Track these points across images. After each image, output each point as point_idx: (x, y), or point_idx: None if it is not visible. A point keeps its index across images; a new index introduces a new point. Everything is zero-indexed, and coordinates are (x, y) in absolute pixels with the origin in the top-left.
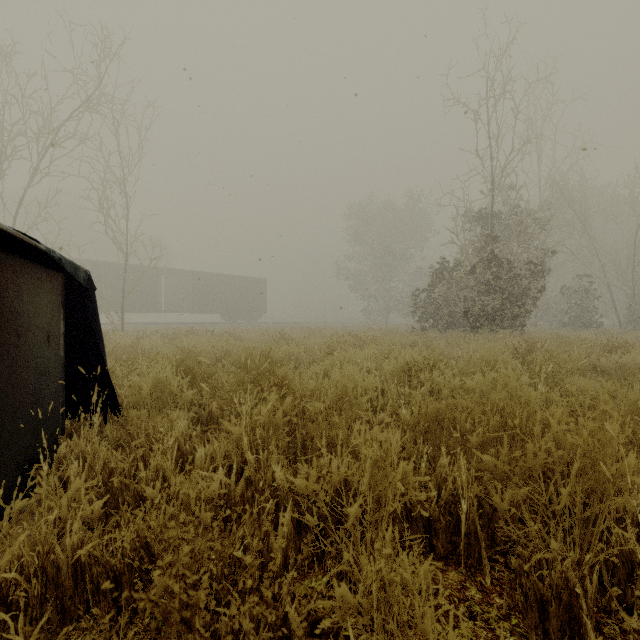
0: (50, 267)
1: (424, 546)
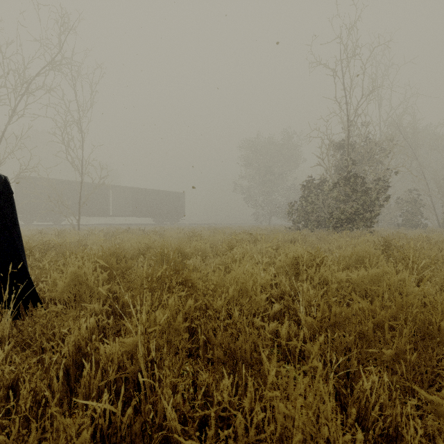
0: None
1: None
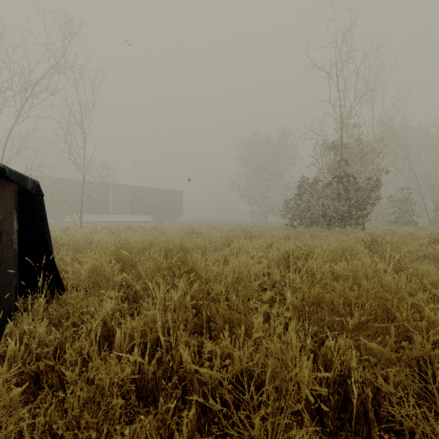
0: (1, 177)
1: (315, 422)
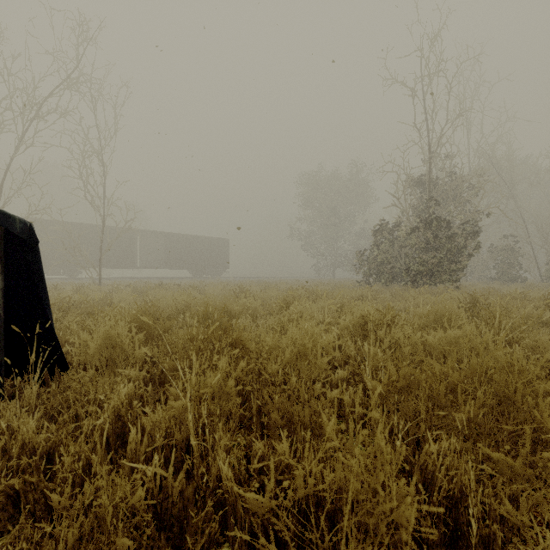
0: None
1: None
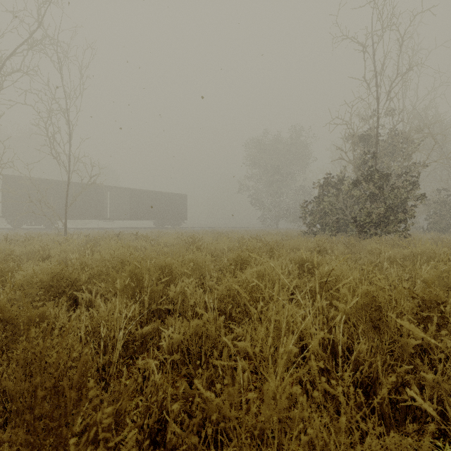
0: None
1: None
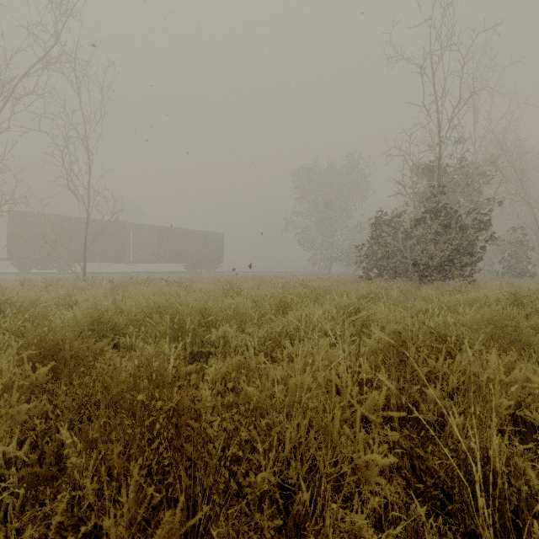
0: None
1: None
